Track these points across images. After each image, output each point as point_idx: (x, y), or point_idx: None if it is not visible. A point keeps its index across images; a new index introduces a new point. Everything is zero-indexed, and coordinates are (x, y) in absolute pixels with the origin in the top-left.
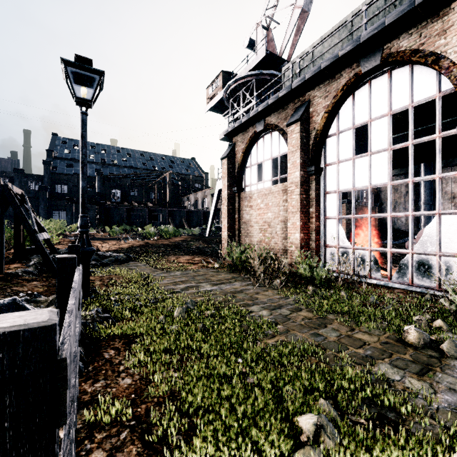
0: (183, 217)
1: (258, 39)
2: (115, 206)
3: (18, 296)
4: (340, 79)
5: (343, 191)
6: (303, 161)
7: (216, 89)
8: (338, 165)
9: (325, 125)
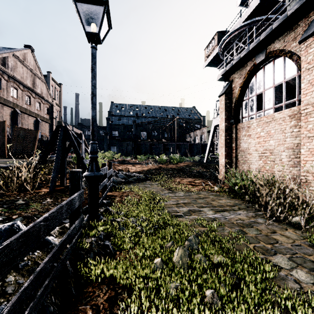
0: (186, 148)
1: None
2: (143, 142)
3: None
4: None
5: None
6: None
7: (212, 48)
8: None
9: None
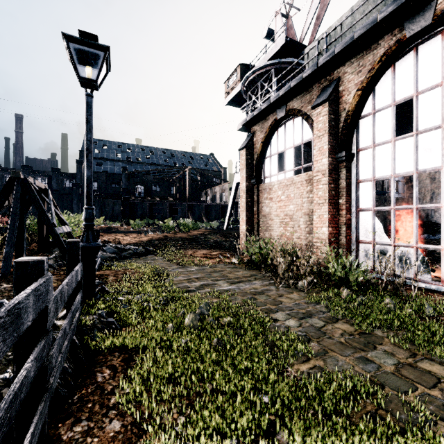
0: (201, 211)
1: (277, 28)
2: (138, 200)
3: None
4: (378, 49)
5: (381, 178)
6: (331, 146)
7: (233, 83)
8: (374, 149)
9: (358, 104)
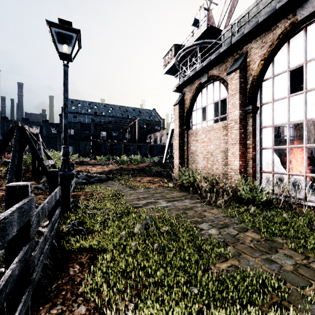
0: (147, 149)
1: (201, 18)
2: (102, 142)
3: None
4: (276, 30)
5: (278, 125)
6: (241, 101)
7: (169, 58)
8: (273, 103)
9: (262, 70)
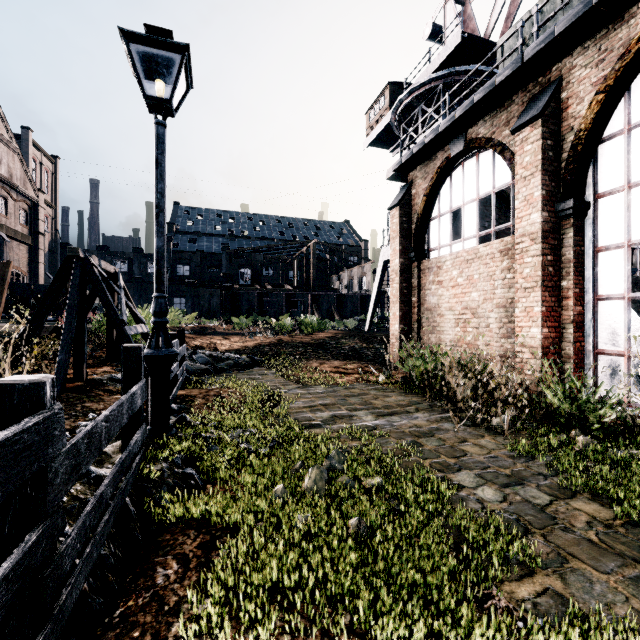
0: (332, 304)
1: (448, 21)
2: (243, 289)
3: (85, 418)
4: (638, 17)
5: None
6: (547, 192)
7: (379, 112)
8: (629, 192)
9: (598, 117)
